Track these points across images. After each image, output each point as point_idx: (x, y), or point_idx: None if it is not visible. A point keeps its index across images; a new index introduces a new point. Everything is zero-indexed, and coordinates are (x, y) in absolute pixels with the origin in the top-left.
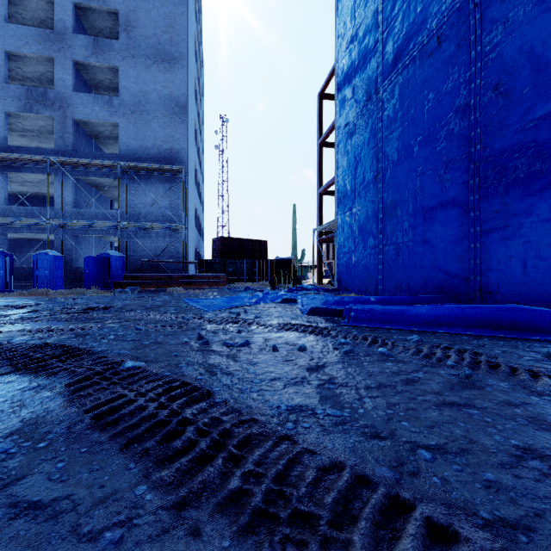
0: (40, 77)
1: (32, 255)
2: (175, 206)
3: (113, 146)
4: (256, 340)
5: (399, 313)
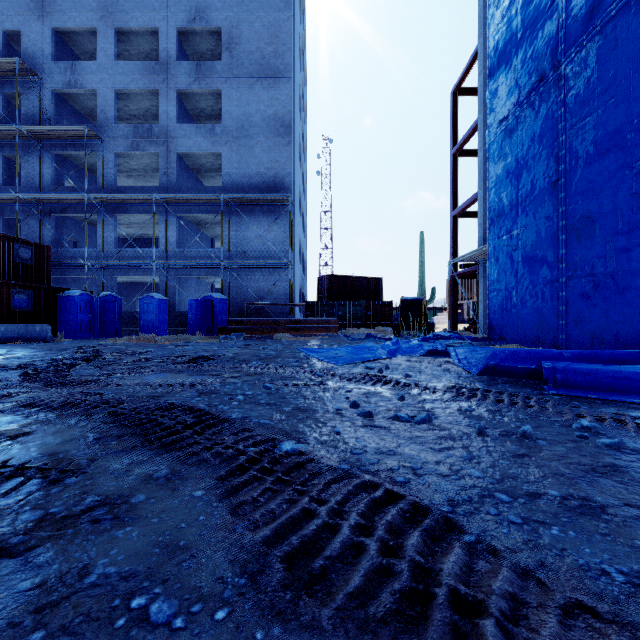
0: (145, 114)
1: (137, 299)
2: (280, 240)
3: (214, 179)
4: (435, 413)
5: None
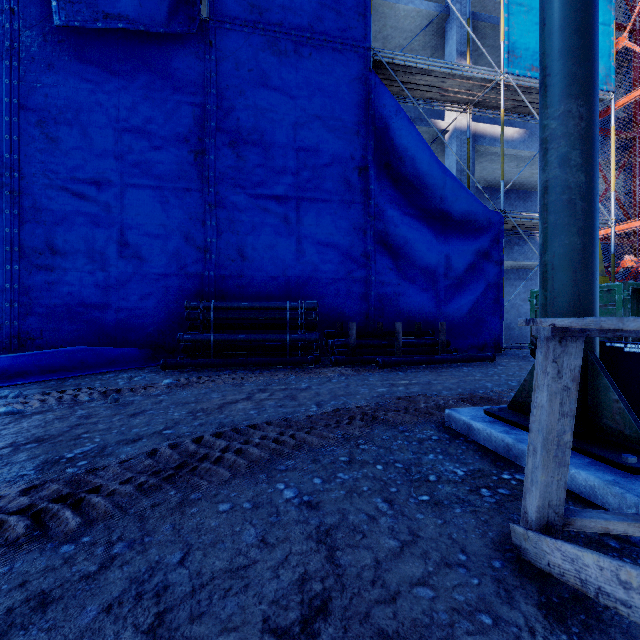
0: None
1: None
2: None
3: None
4: None
5: None
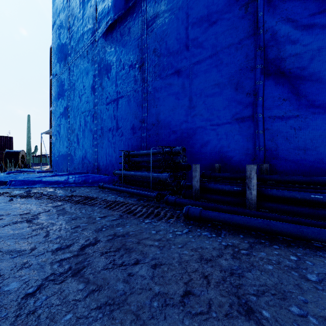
0: None
1: None
2: None
3: None
4: None
5: (40, 180)
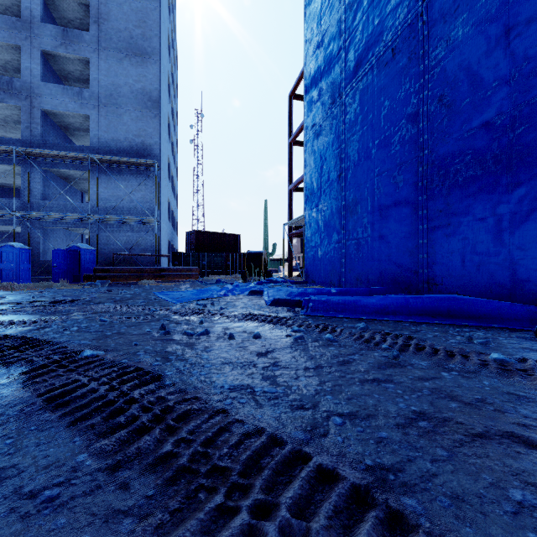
0: (5, 65)
1: None
2: (147, 199)
3: (83, 138)
4: (216, 329)
5: (353, 303)
